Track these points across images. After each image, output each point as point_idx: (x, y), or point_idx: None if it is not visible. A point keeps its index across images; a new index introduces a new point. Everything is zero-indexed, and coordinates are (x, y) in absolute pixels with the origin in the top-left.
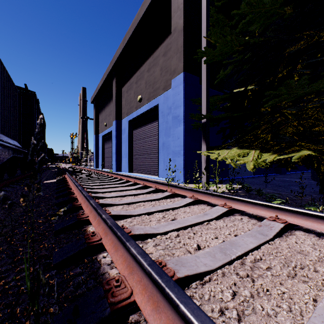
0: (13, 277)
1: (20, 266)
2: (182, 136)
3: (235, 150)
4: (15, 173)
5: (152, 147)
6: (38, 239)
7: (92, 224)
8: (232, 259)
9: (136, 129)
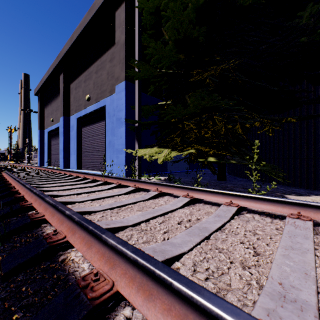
0: None
1: None
2: (124, 136)
3: (155, 148)
4: None
5: (100, 144)
6: None
7: (27, 199)
8: (113, 207)
9: (85, 127)
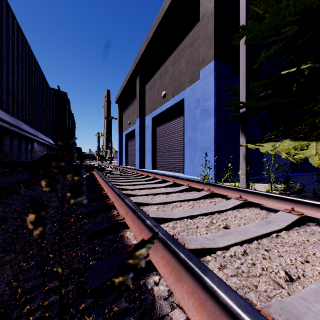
0: (40, 301)
1: (49, 284)
2: (212, 130)
3: (287, 142)
4: (49, 169)
5: (177, 143)
6: (70, 243)
7: (130, 229)
8: None
9: (159, 126)
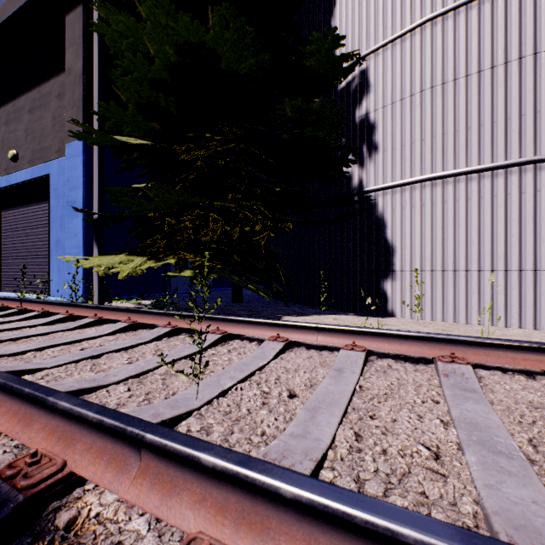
0: None
1: None
2: (81, 233)
3: (122, 256)
4: None
5: (41, 245)
6: None
7: None
8: (1, 340)
9: (8, 210)
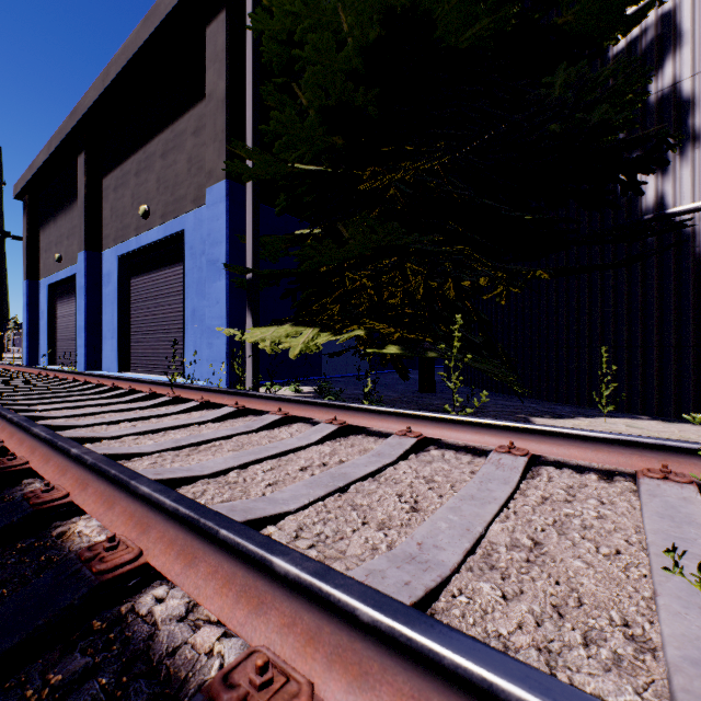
0: None
1: None
2: (224, 300)
3: (286, 327)
4: None
5: (173, 316)
6: None
7: None
8: (180, 446)
9: (138, 277)
